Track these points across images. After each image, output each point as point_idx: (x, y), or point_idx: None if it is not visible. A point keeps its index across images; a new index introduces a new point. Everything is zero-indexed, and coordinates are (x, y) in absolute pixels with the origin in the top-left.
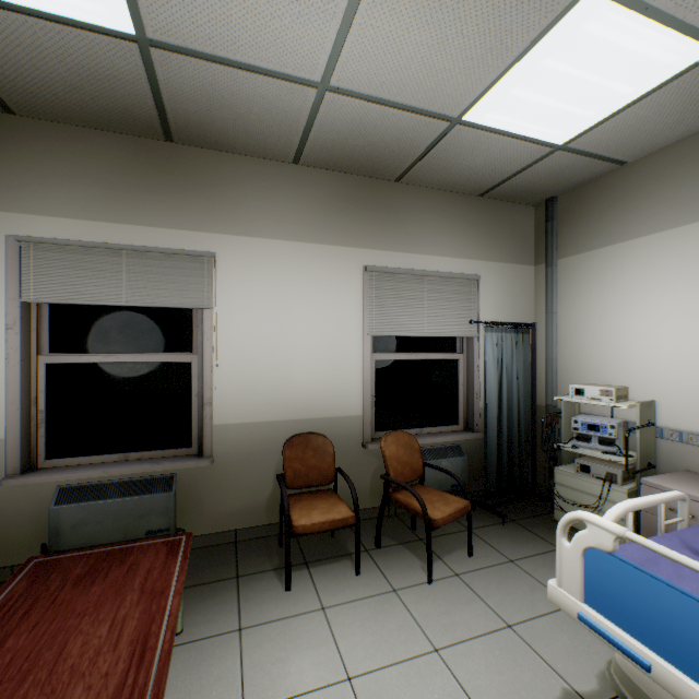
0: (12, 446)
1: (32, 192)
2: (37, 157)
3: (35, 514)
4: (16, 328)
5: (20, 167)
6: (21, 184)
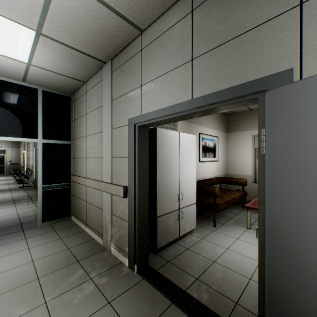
0: (252, 177)
1: (255, 125)
2: (257, 118)
3: (256, 191)
4: (253, 153)
5: (253, 121)
6: (253, 124)
